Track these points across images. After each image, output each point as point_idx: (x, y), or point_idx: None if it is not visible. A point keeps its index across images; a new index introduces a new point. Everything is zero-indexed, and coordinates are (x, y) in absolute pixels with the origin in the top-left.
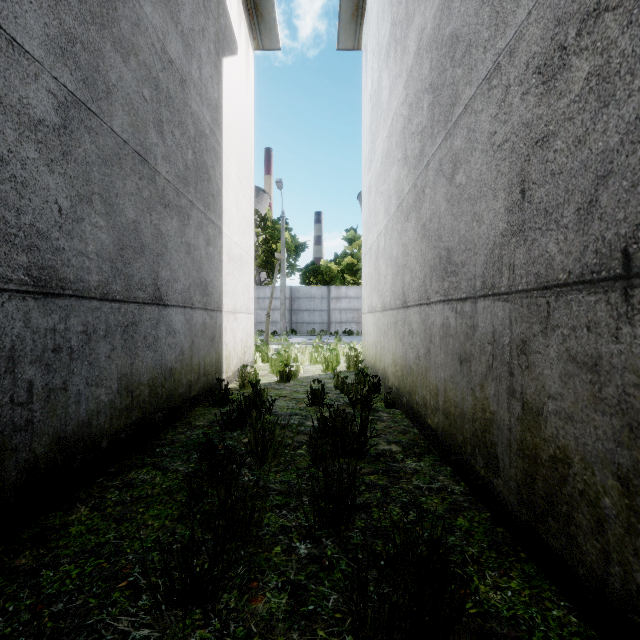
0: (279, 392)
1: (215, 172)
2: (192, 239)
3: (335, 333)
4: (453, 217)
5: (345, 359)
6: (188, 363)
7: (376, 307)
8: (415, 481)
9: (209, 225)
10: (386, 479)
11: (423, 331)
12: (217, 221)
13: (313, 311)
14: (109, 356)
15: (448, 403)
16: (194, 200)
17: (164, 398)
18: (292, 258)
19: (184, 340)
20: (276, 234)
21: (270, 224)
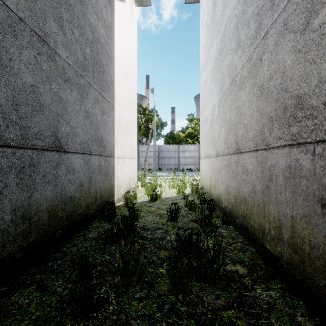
0: (149, 209)
1: (109, 69)
2: (90, 108)
3: (182, 170)
4: (307, 63)
5: (189, 185)
6: (86, 192)
7: (211, 154)
8: (275, 324)
9: (104, 101)
10: (244, 318)
11: (260, 171)
12: (110, 100)
13: (170, 158)
14: (0, 192)
15: (298, 240)
16: (92, 82)
17: (64, 219)
18: (159, 130)
19: (83, 176)
20: (151, 117)
21: (148, 112)
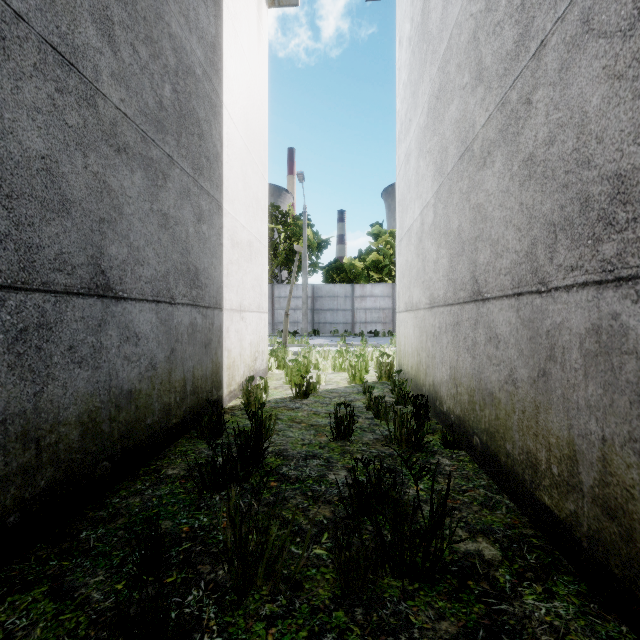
0: (293, 414)
1: (211, 129)
2: (171, 209)
3: (360, 334)
4: None
5: (374, 366)
6: (164, 380)
7: (419, 303)
8: None
9: (201, 195)
10: None
11: (527, 339)
12: (214, 193)
13: (336, 311)
14: None
15: (618, 490)
16: (175, 156)
17: (115, 437)
18: (314, 255)
19: (156, 348)
20: (298, 231)
21: (291, 220)
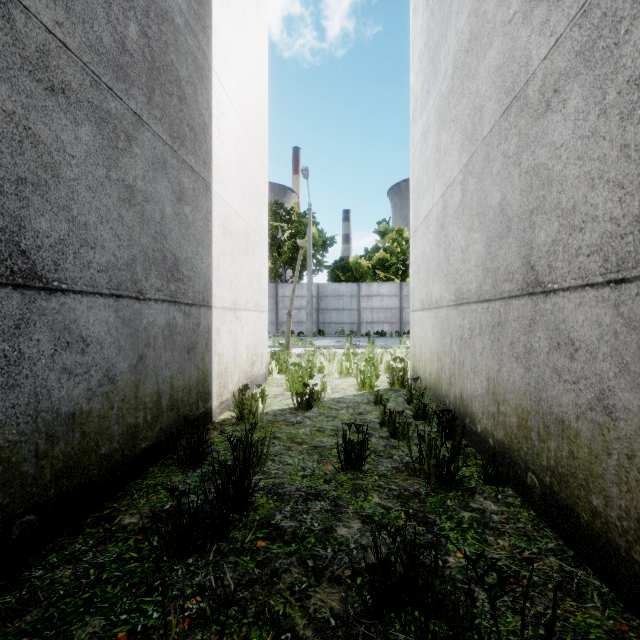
0: (293, 431)
1: (196, 94)
2: (139, 180)
3: (366, 334)
4: None
5: (385, 370)
6: (128, 395)
7: (440, 300)
8: None
9: (183, 170)
10: None
11: (639, 348)
12: (201, 170)
13: (342, 310)
14: None
15: None
16: (145, 116)
17: (47, 478)
18: (319, 254)
19: (116, 356)
20: (302, 229)
21: (296, 218)
